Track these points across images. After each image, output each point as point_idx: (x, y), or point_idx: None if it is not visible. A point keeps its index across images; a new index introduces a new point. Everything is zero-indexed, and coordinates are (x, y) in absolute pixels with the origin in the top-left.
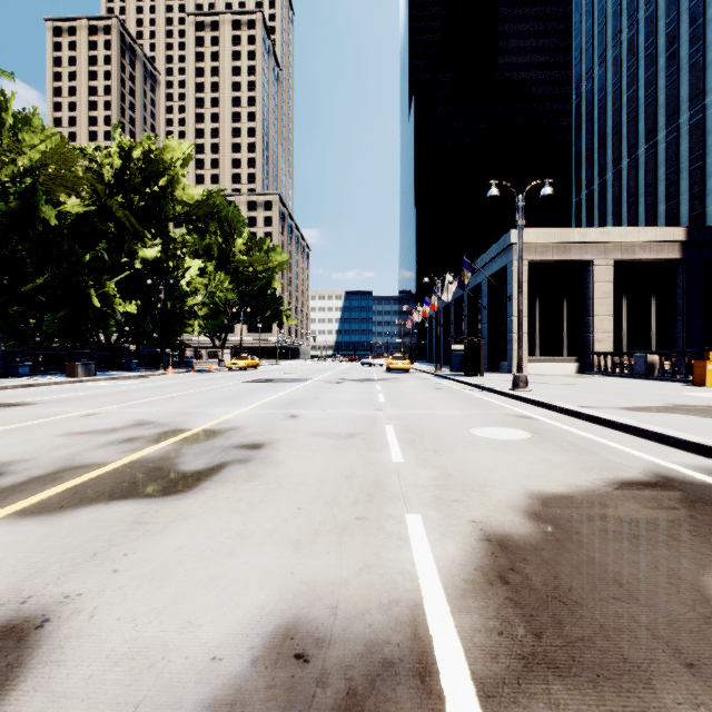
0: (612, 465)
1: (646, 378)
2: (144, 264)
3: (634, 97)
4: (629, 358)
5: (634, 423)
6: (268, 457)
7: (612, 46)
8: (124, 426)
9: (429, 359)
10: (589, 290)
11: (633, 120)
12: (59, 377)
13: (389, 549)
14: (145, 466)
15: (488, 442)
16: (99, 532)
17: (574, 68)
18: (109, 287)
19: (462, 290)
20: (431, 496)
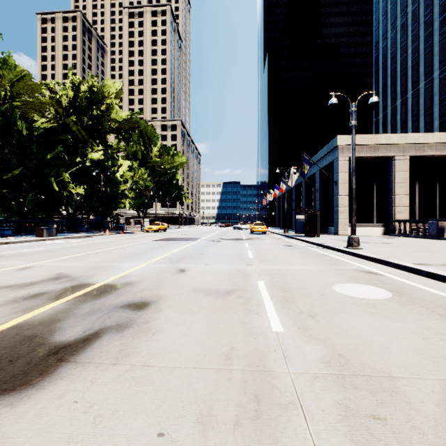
0: None
1: (438, 239)
2: (91, 163)
3: (416, 49)
4: (423, 224)
5: None
6: (148, 322)
7: (400, 16)
8: (41, 280)
9: (278, 225)
10: (391, 177)
11: (416, 65)
12: (31, 237)
13: None
14: (19, 334)
15: (357, 302)
16: None
17: (374, 33)
18: (65, 176)
19: (300, 179)
20: (336, 404)
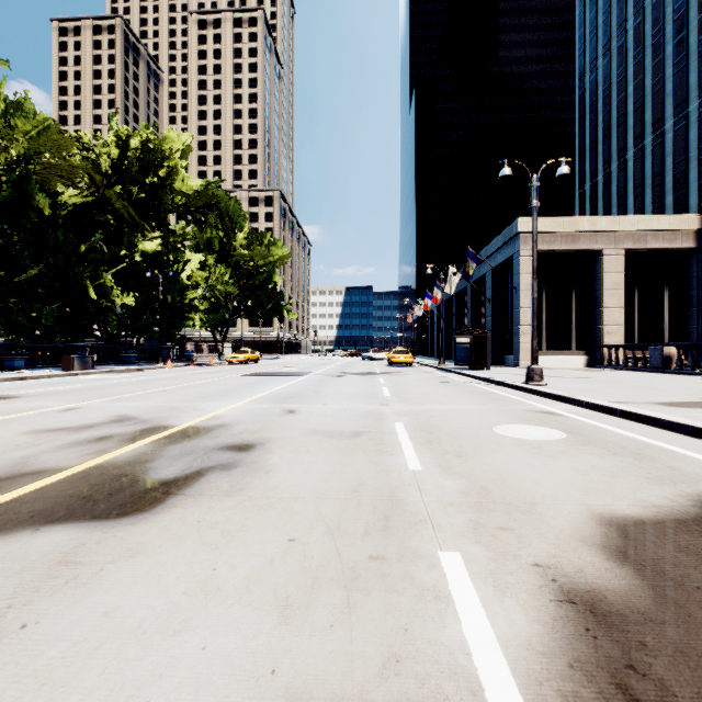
0: (684, 475)
1: (663, 372)
2: (143, 257)
3: (640, 86)
4: (643, 351)
5: (685, 421)
6: (258, 462)
7: (617, 35)
8: (101, 422)
9: (431, 354)
10: (598, 281)
11: (639, 110)
12: (55, 370)
13: (425, 618)
14: (106, 473)
15: (518, 443)
16: (4, 580)
17: (577, 59)
18: (106, 279)
19: (464, 283)
20: (467, 521)
